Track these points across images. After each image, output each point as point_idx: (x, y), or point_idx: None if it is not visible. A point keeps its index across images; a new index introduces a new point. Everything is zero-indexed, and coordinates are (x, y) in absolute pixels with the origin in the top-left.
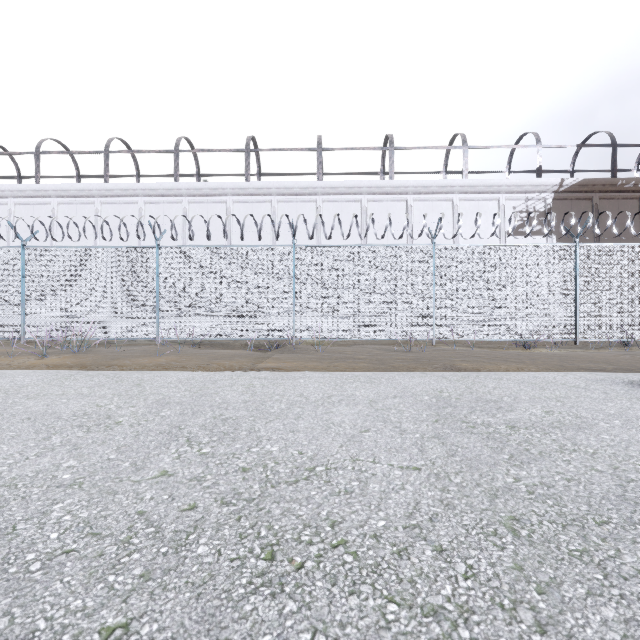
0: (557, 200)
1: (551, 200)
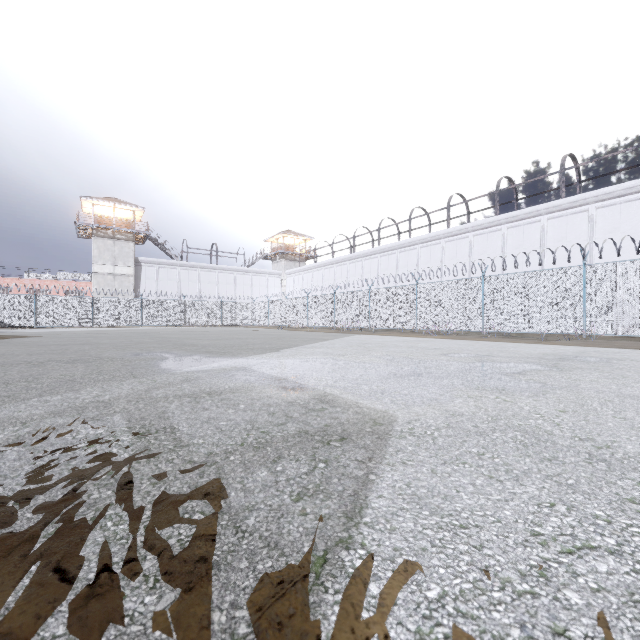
0: None
1: None
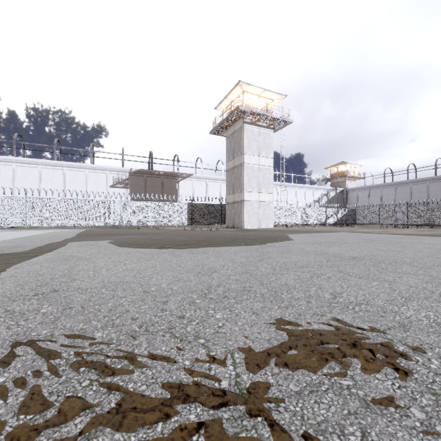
0: (131, 175)
1: (128, 175)
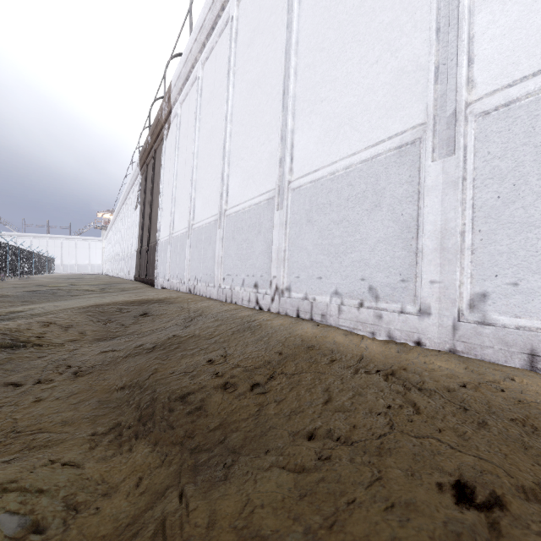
0: (142, 176)
1: (140, 178)
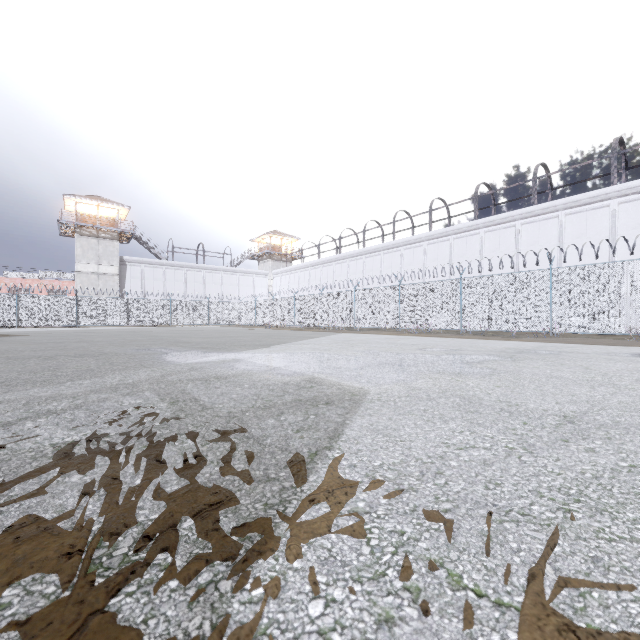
0: None
1: None
